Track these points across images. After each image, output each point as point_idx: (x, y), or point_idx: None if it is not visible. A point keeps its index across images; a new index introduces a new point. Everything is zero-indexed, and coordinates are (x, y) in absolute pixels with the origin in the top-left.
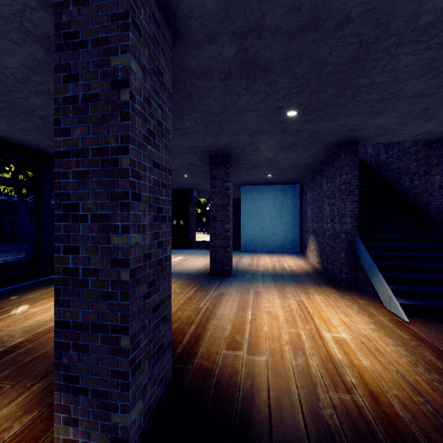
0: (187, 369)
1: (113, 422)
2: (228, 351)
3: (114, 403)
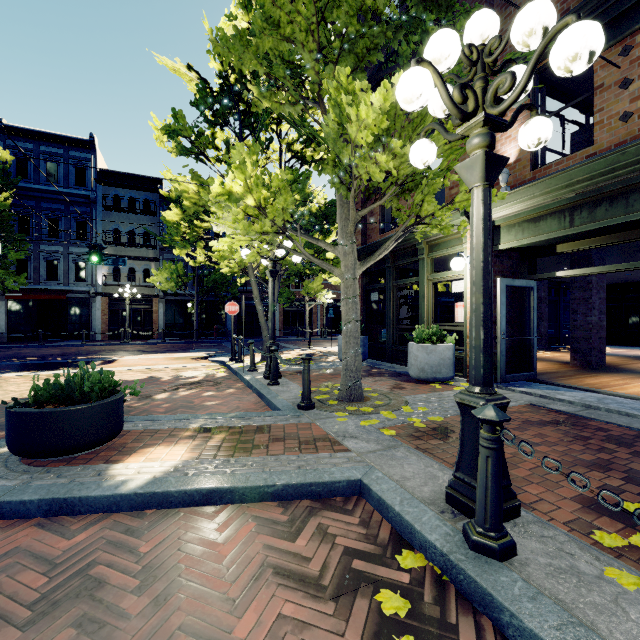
0: (612, 366)
1: (587, 359)
2: (636, 367)
3: (587, 355)
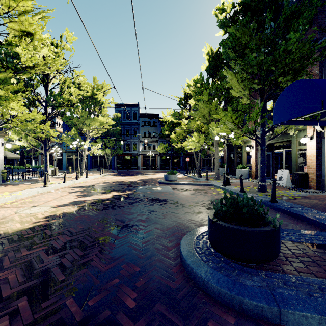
0: None
1: None
2: None
3: None
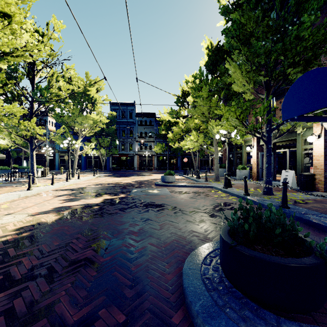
0: None
1: None
2: None
3: None
